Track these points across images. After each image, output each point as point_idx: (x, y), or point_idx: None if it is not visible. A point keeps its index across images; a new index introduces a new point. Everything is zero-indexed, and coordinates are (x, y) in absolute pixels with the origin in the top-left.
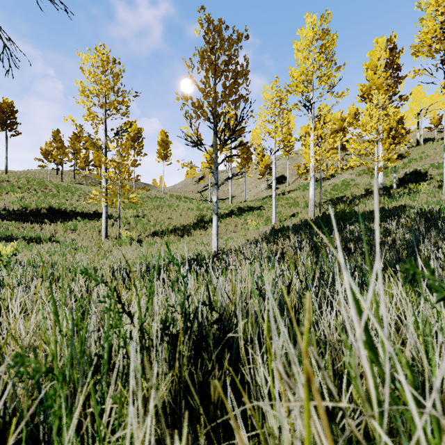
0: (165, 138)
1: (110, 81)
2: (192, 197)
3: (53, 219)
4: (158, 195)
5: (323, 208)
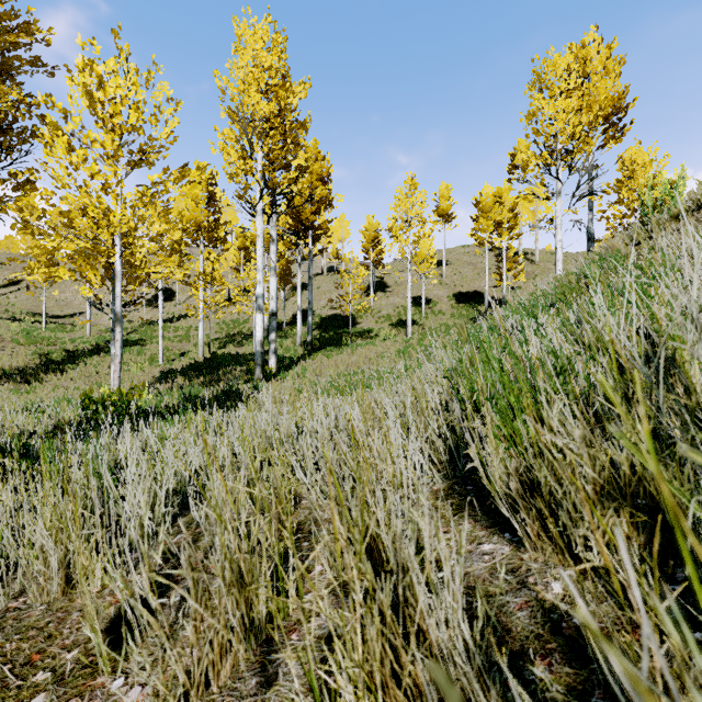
0: None
1: None
2: None
3: None
4: None
5: (215, 346)
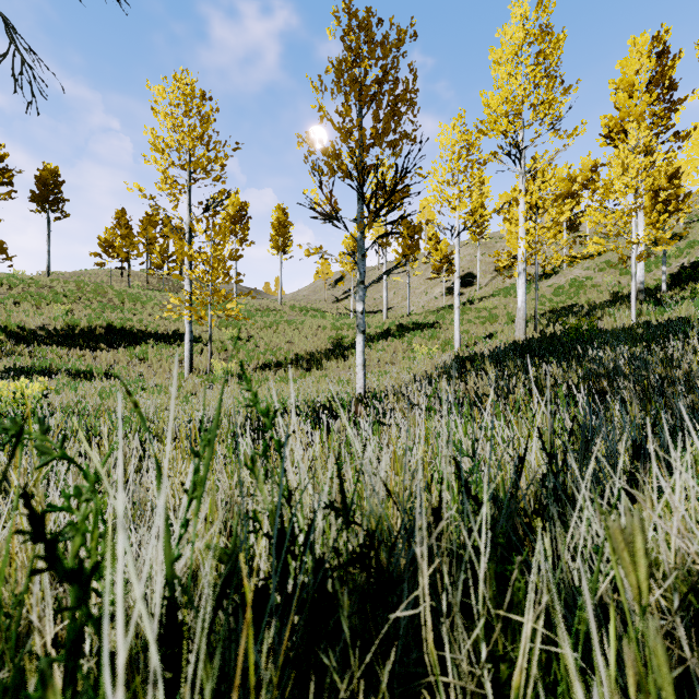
0: (282, 216)
1: (196, 127)
2: (324, 309)
3: (113, 343)
4: (271, 307)
5: (540, 324)
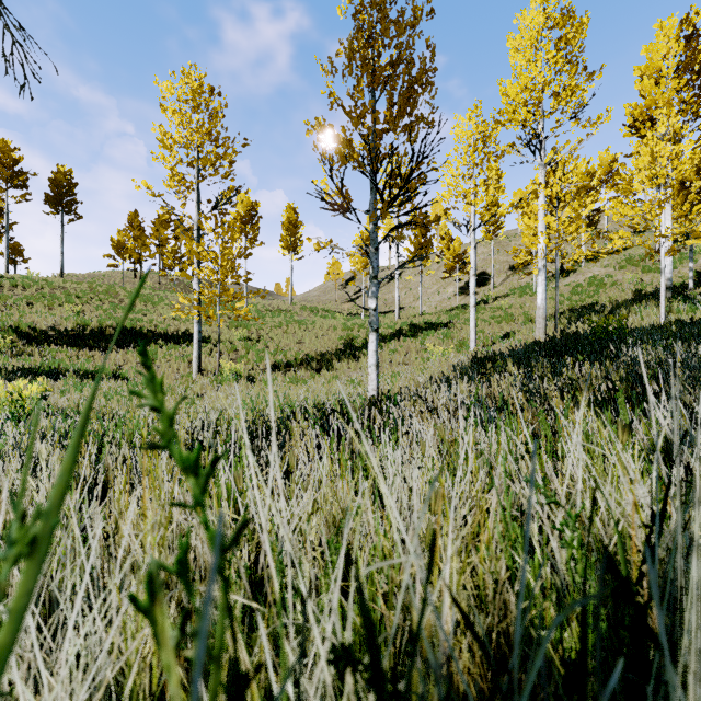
0: (293, 216)
1: (204, 123)
2: (335, 309)
3: (123, 343)
4: (282, 307)
5: (560, 323)
